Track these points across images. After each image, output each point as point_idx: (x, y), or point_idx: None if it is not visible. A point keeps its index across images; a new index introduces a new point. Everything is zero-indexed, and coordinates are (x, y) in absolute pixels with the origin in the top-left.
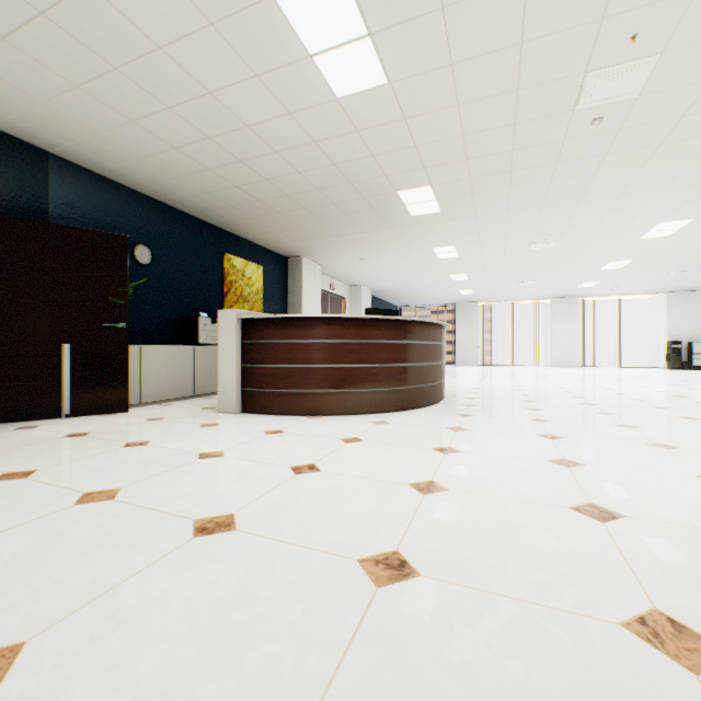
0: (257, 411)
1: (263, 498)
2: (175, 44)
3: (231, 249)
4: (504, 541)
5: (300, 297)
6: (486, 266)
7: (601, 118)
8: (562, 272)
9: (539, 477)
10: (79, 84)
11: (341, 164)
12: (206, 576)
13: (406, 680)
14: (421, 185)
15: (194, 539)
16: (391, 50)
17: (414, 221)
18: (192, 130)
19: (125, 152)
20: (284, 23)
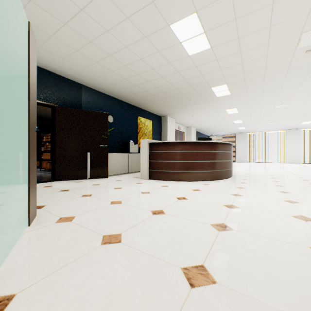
0: (155, 178)
1: (170, 206)
2: (132, 45)
3: (140, 114)
4: (264, 223)
5: (166, 133)
6: (251, 116)
7: (310, 50)
8: (291, 117)
9: (278, 205)
10: (97, 62)
11: (188, 79)
12: (162, 224)
13: (233, 251)
14: (222, 84)
15: (153, 215)
16: (213, 36)
17: (218, 99)
18: (132, 72)
19: (107, 82)
20: (172, 33)
